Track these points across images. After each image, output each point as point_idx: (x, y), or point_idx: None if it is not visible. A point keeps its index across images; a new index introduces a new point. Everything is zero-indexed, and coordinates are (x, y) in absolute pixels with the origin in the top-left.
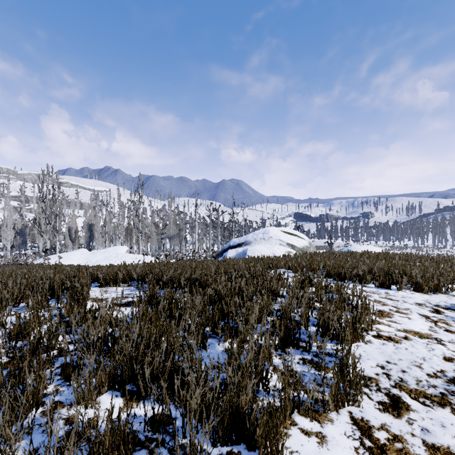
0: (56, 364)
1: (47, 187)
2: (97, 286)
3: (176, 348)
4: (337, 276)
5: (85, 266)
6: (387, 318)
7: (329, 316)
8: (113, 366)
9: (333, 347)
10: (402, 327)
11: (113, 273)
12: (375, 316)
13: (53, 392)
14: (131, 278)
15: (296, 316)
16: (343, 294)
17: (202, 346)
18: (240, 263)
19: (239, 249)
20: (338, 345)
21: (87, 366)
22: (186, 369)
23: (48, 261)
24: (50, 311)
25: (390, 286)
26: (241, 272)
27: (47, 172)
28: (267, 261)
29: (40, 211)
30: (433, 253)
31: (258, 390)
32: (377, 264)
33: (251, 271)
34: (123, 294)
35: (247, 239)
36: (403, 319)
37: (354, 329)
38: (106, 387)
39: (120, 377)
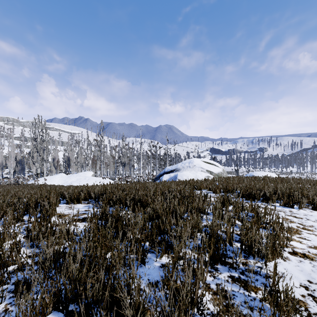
0: (13, 279)
1: (38, 130)
2: (65, 203)
3: (117, 268)
4: (248, 197)
5: (59, 187)
6: (296, 234)
7: (251, 235)
8: (57, 288)
9: (256, 264)
10: (312, 244)
11: (76, 193)
12: (290, 235)
13: (2, 312)
14: (90, 197)
15: (222, 235)
16: (259, 214)
17: (142, 262)
18: (173, 185)
19: (172, 174)
20: (260, 261)
21: (36, 286)
22: (124, 298)
23: (38, 182)
24: (19, 227)
25: (293, 205)
26: (174, 194)
27: (38, 120)
28: (193, 184)
29: (33, 147)
30: (311, 177)
31: (193, 314)
32: (280, 187)
33: (181, 193)
34: (82, 211)
35: (177, 167)
36: (311, 236)
37: (274, 248)
38: (50, 308)
39: (64, 299)
